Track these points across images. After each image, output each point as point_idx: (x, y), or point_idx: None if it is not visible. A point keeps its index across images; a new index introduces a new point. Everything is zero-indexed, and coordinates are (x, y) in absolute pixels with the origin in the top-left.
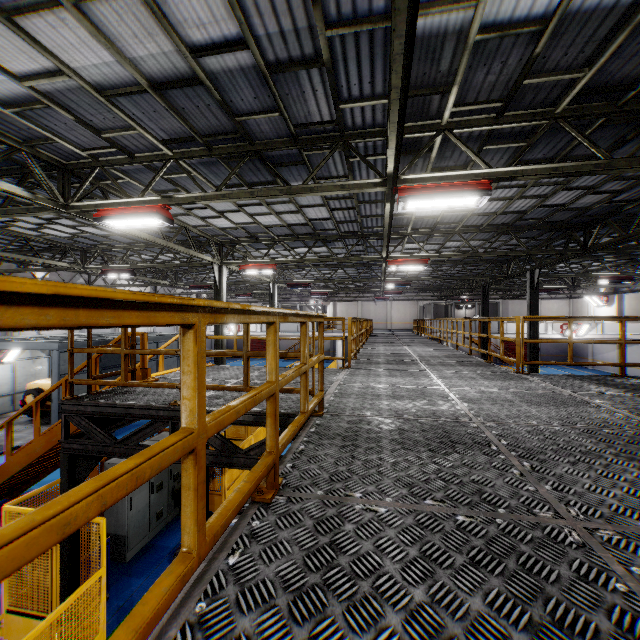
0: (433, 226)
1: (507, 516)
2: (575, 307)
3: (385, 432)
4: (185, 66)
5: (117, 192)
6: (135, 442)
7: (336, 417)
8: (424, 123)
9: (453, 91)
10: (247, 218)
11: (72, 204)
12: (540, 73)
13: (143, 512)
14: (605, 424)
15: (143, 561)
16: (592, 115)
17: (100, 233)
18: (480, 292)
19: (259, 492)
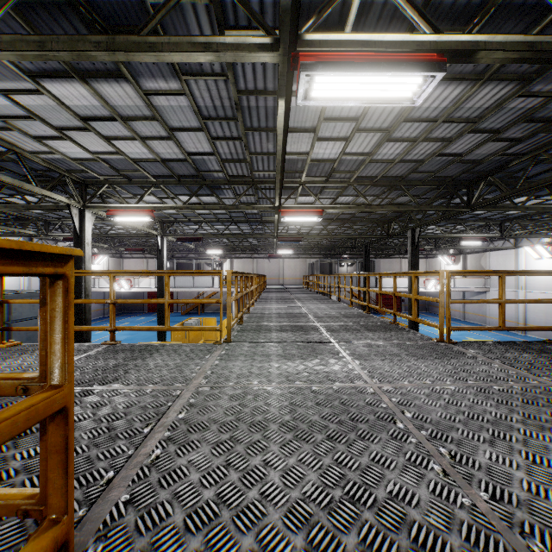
0: (328, 174)
1: None
2: (430, 265)
3: None
4: None
5: None
6: None
7: None
8: None
9: None
10: (104, 144)
11: None
12: None
13: None
14: None
15: None
16: None
17: None
18: (358, 252)
19: None
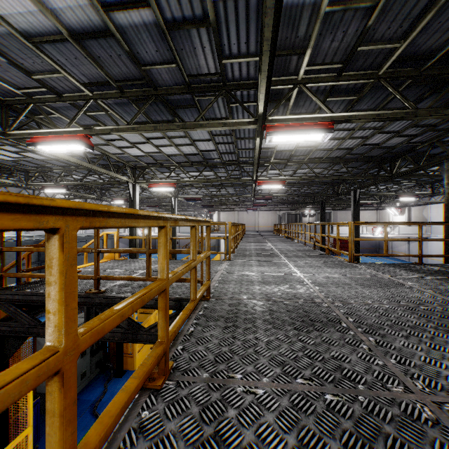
0: (289, 157)
1: (366, 392)
2: (380, 216)
3: (259, 313)
4: (98, 20)
5: (50, 125)
6: None
7: (220, 301)
8: (285, 78)
9: (307, 53)
10: (154, 148)
11: (10, 132)
12: (370, 42)
13: None
14: (420, 302)
15: None
16: (404, 77)
17: (39, 158)
18: (318, 205)
19: (151, 379)
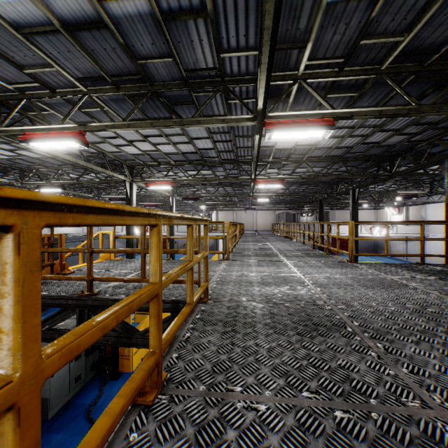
0: (287, 156)
1: (380, 408)
2: (378, 215)
3: (259, 316)
4: (91, 10)
5: (44, 122)
6: (47, 327)
7: (218, 303)
8: (285, 73)
9: (308, 47)
10: (151, 147)
11: (2, 129)
12: (373, 36)
13: (63, 377)
14: (426, 304)
15: (63, 418)
16: (406, 72)
17: (34, 156)
18: (317, 205)
19: (141, 393)
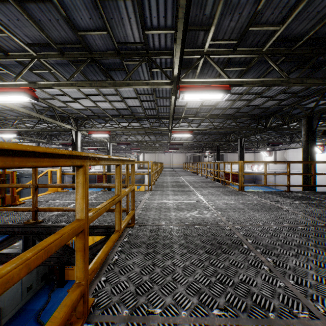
0: (195, 113)
1: (278, 321)
2: (256, 157)
3: (175, 238)
4: None
5: (1, 80)
6: None
7: (142, 227)
8: (194, 50)
9: (211, 30)
10: (92, 103)
11: None
12: (258, 24)
13: (16, 289)
14: (297, 222)
15: (15, 322)
16: (280, 54)
17: None
18: (215, 149)
19: (66, 324)
